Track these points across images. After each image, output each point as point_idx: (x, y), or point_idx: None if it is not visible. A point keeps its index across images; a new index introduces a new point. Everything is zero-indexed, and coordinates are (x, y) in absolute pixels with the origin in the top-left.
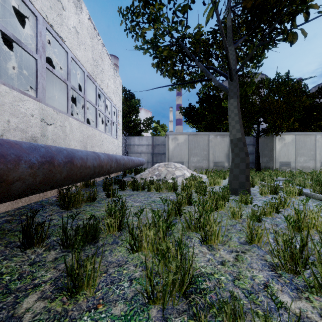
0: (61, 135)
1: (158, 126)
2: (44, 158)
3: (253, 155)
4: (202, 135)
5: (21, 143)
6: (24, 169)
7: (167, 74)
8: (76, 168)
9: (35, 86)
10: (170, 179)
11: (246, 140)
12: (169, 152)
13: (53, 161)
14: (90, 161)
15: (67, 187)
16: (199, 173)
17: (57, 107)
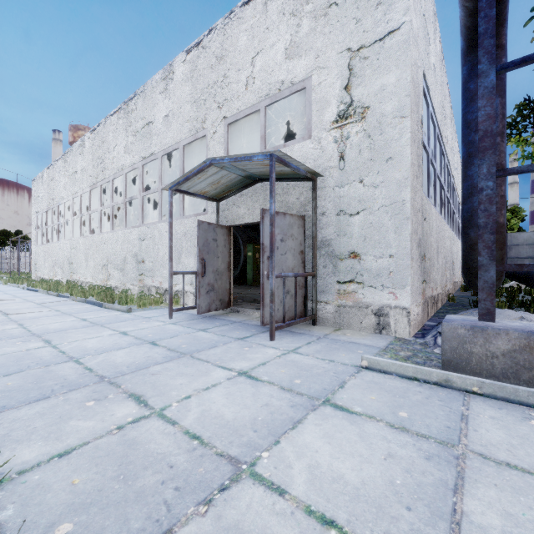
0: (454, 250)
1: None
2: None
3: None
4: None
5: None
6: None
7: None
8: None
9: (449, 222)
10: None
11: None
12: None
13: None
14: None
15: None
16: None
17: None
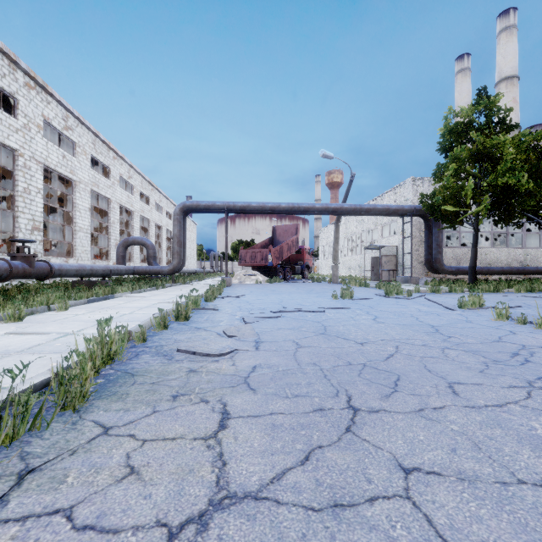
0: (534, 258)
1: None
2: (517, 269)
3: None
4: None
5: (514, 267)
6: (514, 270)
7: None
8: (525, 271)
9: (521, 243)
10: None
11: None
12: None
13: (519, 269)
14: (531, 269)
15: (529, 278)
16: None
17: None
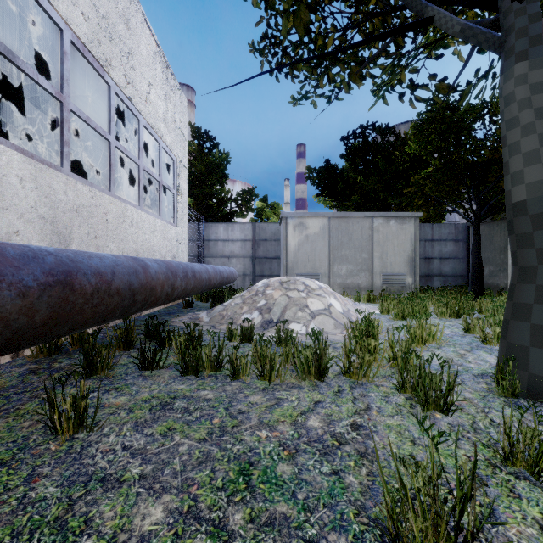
0: None
1: (264, 206)
2: None
3: (456, 260)
4: (357, 217)
5: None
6: None
7: (287, 72)
8: None
9: None
10: (306, 337)
11: (440, 230)
12: (288, 255)
13: None
14: None
15: None
16: (353, 299)
17: (50, 159)
